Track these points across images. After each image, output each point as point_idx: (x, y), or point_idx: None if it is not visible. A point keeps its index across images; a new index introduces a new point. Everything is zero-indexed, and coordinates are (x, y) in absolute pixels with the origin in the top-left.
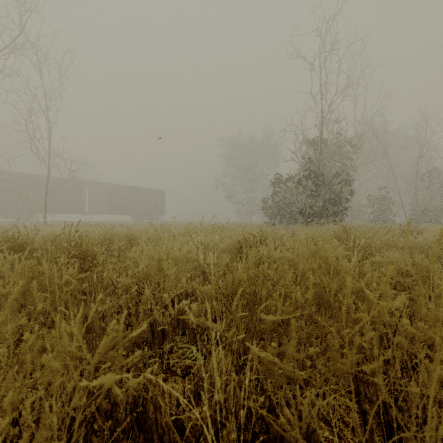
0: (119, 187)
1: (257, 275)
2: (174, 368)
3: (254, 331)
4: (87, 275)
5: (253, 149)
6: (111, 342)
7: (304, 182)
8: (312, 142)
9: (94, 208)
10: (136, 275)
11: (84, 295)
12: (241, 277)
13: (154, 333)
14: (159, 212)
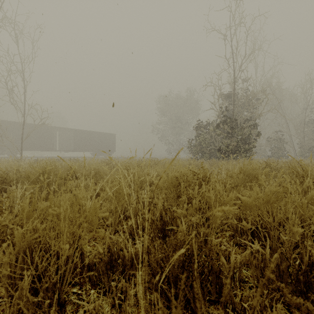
0: (81, 131)
1: None
2: None
3: None
4: None
5: (180, 104)
6: None
7: (222, 126)
8: (226, 95)
9: (63, 147)
10: (7, 250)
11: None
12: None
13: None
14: (111, 150)
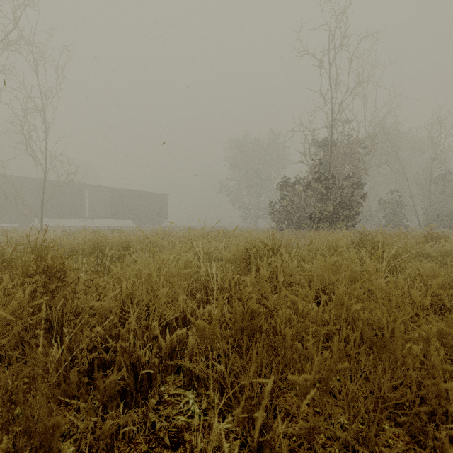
0: (120, 191)
1: (278, 304)
2: (160, 434)
3: (274, 387)
4: (54, 297)
5: (259, 152)
6: (42, 432)
7: (314, 185)
8: (322, 143)
9: (95, 213)
10: (118, 296)
11: (48, 324)
12: (255, 307)
13: (138, 377)
14: (162, 216)
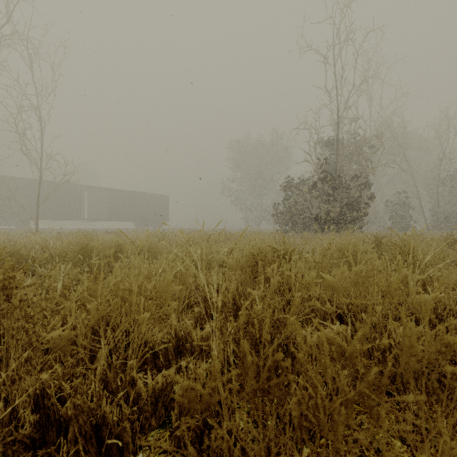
0: (120, 192)
1: (313, 353)
2: None
3: None
4: None
5: (262, 153)
6: None
7: (320, 185)
8: (327, 142)
9: (94, 215)
10: (85, 321)
11: None
12: (277, 357)
13: (104, 443)
14: (163, 218)
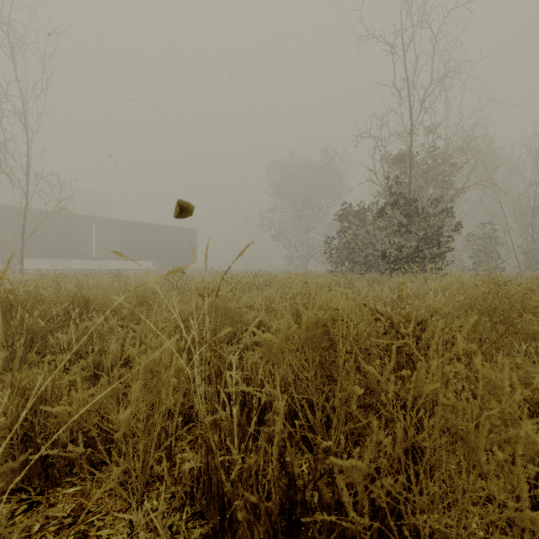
0: (135, 224)
1: None
2: None
3: None
4: None
5: (310, 177)
6: None
7: (390, 212)
8: (396, 158)
9: (103, 252)
10: None
11: None
12: None
13: None
14: (188, 257)
